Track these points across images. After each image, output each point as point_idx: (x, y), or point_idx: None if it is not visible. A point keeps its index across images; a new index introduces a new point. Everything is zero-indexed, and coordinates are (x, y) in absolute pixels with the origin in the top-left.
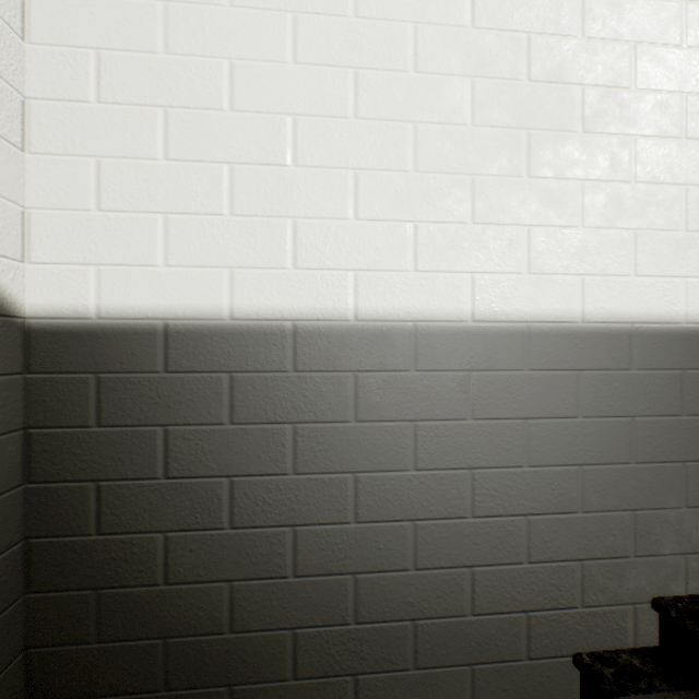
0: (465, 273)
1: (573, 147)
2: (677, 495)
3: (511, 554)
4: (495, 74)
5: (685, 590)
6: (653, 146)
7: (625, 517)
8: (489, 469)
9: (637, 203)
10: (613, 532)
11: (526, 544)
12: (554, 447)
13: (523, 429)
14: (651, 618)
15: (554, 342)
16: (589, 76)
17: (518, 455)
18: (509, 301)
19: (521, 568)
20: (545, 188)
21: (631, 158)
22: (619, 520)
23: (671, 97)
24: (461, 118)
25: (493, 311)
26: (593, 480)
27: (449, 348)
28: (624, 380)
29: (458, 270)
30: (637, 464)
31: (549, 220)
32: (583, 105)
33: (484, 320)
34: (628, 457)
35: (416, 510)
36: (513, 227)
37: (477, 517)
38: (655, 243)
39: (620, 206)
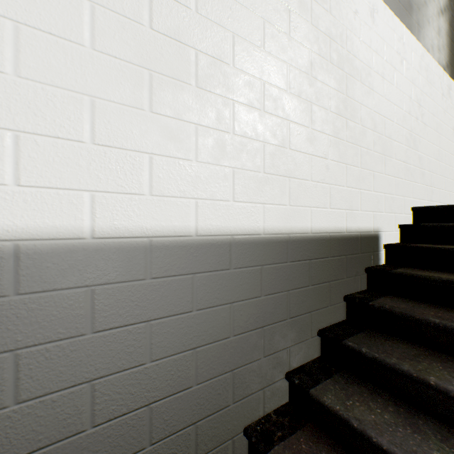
0: (84, 191)
1: (190, 97)
2: (259, 350)
3: (135, 444)
4: (118, 9)
5: (264, 412)
6: (245, 111)
7: (227, 377)
8: (112, 375)
9: (235, 149)
10: (219, 391)
11: (149, 429)
12: (174, 339)
13: (146, 331)
14: (244, 442)
15: (174, 253)
16: (202, 45)
17: (141, 355)
18: (132, 219)
19: (144, 453)
20: (166, 124)
21: (231, 116)
22: (223, 381)
23: (256, 81)
24: (79, 37)
25: (115, 228)
26: (205, 357)
27: (64, 266)
28: (226, 277)
29: (75, 187)
30: (235, 336)
31: (170, 151)
32: (197, 65)
33: (106, 236)
34: (229, 332)
35: (19, 447)
36: (137, 153)
37: (98, 425)
38: (246, 179)
39: (224, 150)
